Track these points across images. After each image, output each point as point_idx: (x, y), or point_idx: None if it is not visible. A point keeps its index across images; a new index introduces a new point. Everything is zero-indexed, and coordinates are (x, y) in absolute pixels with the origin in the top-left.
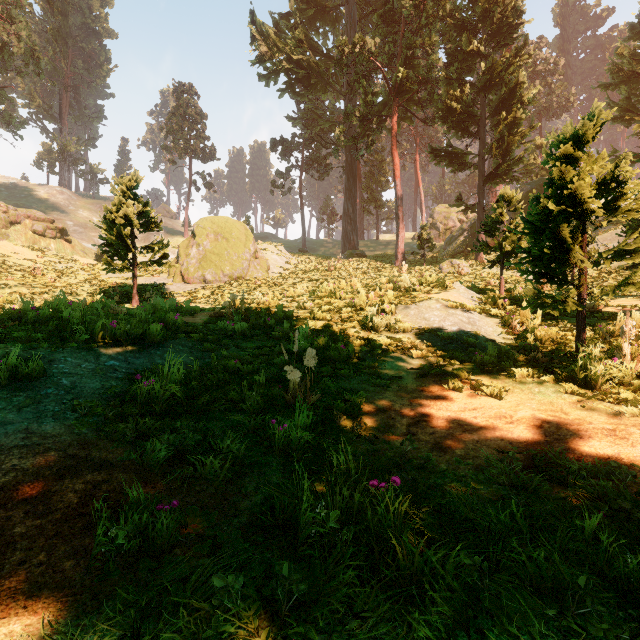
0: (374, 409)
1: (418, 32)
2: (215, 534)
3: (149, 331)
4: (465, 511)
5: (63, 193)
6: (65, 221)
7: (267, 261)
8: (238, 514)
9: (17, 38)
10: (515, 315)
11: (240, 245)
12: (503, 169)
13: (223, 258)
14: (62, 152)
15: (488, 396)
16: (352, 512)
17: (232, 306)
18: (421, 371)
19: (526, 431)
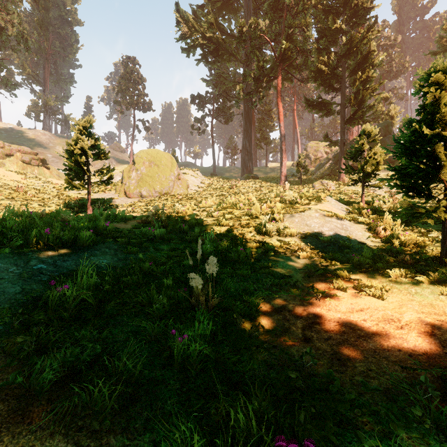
0: (270, 309)
1: (296, 15)
2: None
3: (80, 237)
4: None
5: (45, 134)
6: (46, 154)
7: (187, 181)
8: None
9: (11, 24)
10: (379, 222)
11: (167, 170)
12: (359, 114)
13: (155, 179)
14: (45, 106)
15: (370, 296)
16: None
17: (154, 215)
18: (308, 270)
19: (420, 339)
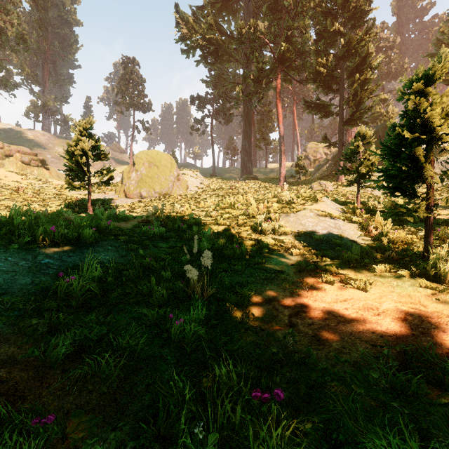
0: (261, 300)
1: (295, 17)
2: (93, 448)
3: (83, 234)
4: (349, 423)
5: (44, 135)
6: (45, 155)
7: (186, 182)
8: (116, 428)
9: (11, 25)
10: (371, 221)
11: (167, 171)
12: (357, 115)
13: (154, 180)
14: (44, 106)
15: (355, 288)
16: (233, 427)
17: (154, 214)
18: (299, 266)
19: (393, 323)
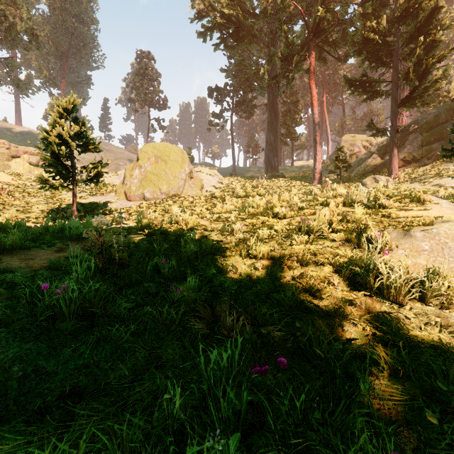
0: None
1: None
2: None
3: None
4: None
5: None
6: None
7: (201, 180)
8: None
9: (20, 19)
10: None
11: (177, 166)
12: (419, 92)
13: (161, 178)
14: None
15: None
16: None
17: (97, 237)
18: None
19: None
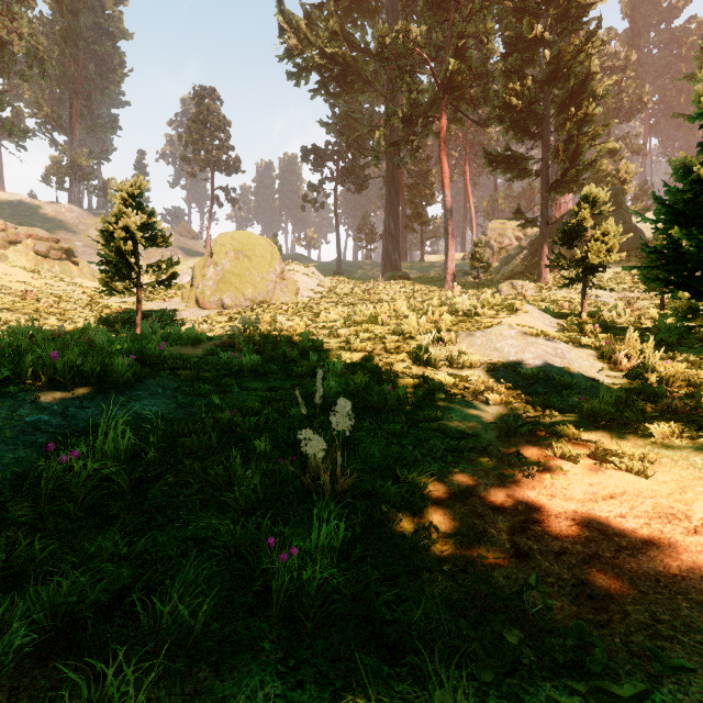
0: (446, 494)
1: (471, 18)
2: None
3: (112, 367)
4: None
5: (72, 211)
6: (73, 241)
7: (296, 283)
8: None
9: (18, 36)
10: (617, 345)
11: (264, 264)
12: (571, 175)
13: (244, 279)
14: (72, 166)
15: (623, 471)
16: None
17: (242, 333)
18: (504, 425)
19: None
